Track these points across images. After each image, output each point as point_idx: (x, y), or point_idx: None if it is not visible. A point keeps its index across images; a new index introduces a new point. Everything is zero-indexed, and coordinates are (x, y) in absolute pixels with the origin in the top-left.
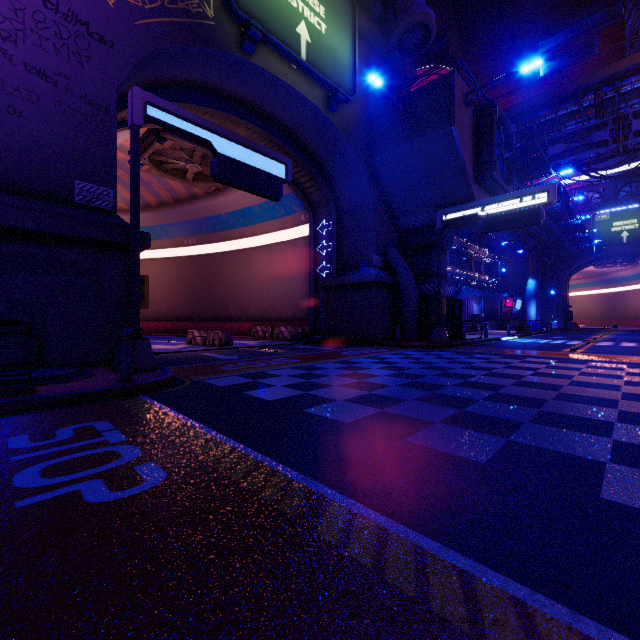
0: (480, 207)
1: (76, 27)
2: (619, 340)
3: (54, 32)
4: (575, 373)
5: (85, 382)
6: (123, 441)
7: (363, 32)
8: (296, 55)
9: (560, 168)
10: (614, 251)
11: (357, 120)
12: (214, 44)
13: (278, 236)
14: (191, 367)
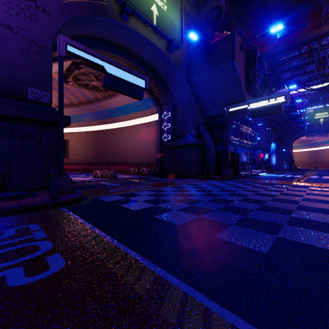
0: (249, 104)
1: (29, 2)
2: (321, 175)
3: (16, 5)
4: (303, 193)
5: (30, 199)
6: (44, 238)
7: (186, 11)
8: (151, 22)
9: (289, 85)
10: (316, 129)
11: (183, 58)
12: (106, 15)
13: (141, 120)
14: (93, 190)
